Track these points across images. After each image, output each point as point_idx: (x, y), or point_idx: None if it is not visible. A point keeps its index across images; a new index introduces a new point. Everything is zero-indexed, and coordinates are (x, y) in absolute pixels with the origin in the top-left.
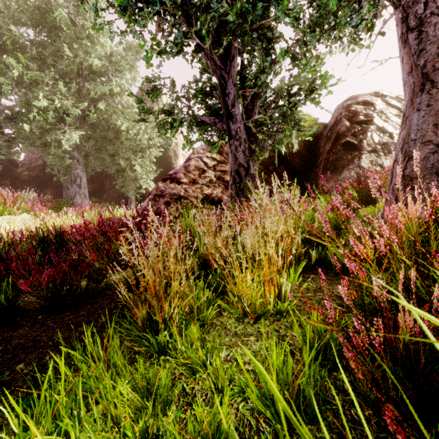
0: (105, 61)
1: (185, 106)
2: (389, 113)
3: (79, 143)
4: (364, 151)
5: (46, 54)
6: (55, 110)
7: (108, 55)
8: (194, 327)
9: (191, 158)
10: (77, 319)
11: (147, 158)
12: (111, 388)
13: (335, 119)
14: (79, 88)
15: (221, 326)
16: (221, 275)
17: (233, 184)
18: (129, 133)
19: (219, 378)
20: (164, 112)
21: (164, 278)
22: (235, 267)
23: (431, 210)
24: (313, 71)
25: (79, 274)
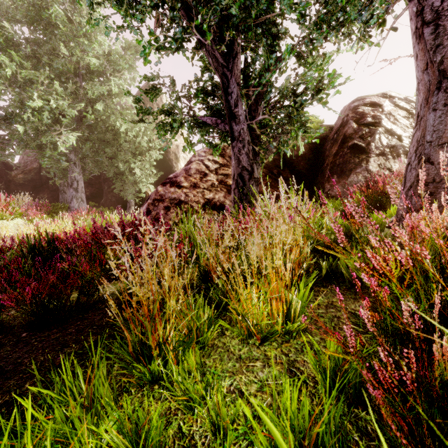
0: (103, 60)
1: (185, 106)
2: (398, 115)
3: (76, 145)
4: (372, 155)
5: (42, 52)
6: (51, 110)
7: (106, 54)
8: (193, 351)
9: (192, 161)
10: (65, 338)
11: (146, 161)
12: (87, 444)
13: (342, 121)
14: (76, 88)
15: (224, 348)
16: (224, 288)
17: (236, 188)
18: (128, 135)
19: (220, 416)
20: (163, 112)
21: (159, 295)
22: (239, 284)
23: None
24: (319, 70)
25: (67, 287)
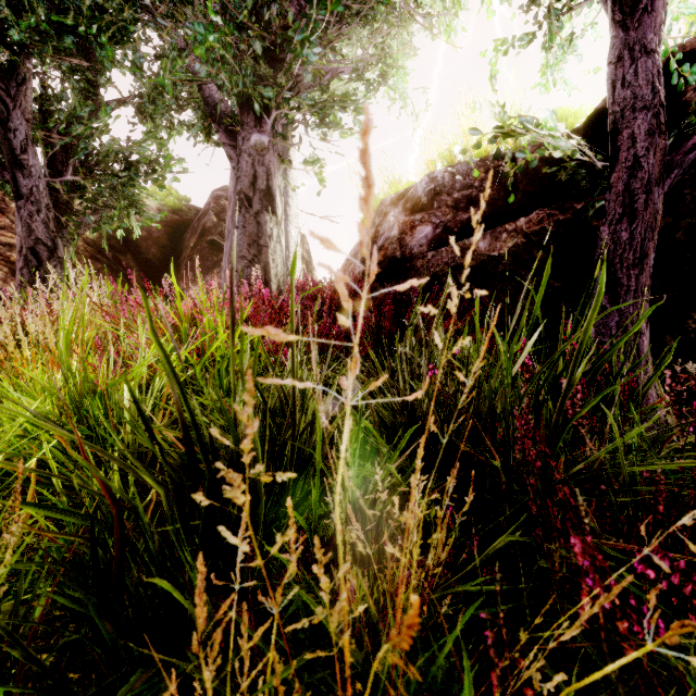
0: None
1: None
2: None
3: None
4: None
5: None
6: None
7: None
8: None
9: None
10: None
11: None
12: None
13: (205, 209)
14: None
15: None
16: None
17: (26, 267)
18: None
19: None
20: None
21: None
22: (10, 343)
23: (194, 303)
24: (160, 145)
25: None
